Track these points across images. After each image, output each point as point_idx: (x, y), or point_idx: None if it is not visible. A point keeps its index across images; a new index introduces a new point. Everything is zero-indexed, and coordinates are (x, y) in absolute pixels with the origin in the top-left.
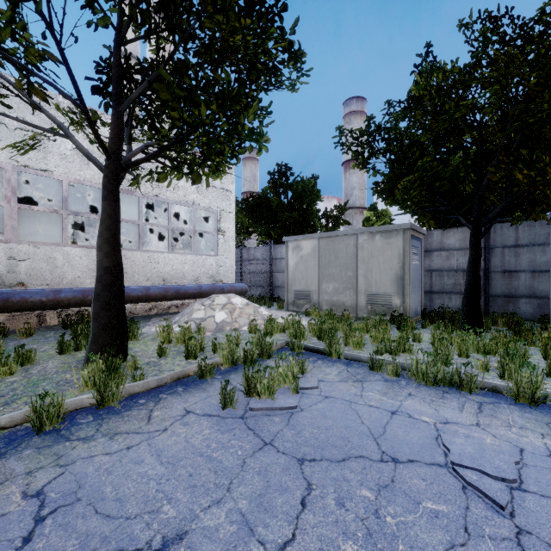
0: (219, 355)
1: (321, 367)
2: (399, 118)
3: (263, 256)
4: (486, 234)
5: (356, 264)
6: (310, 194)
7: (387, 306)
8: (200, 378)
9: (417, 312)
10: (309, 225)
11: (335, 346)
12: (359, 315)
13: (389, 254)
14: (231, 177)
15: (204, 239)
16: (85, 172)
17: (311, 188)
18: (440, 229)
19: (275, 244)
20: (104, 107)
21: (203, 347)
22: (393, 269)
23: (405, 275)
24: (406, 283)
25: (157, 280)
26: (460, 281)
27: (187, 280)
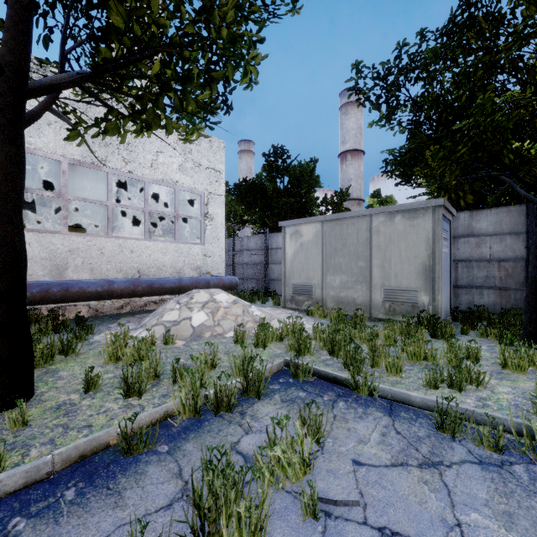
0: (175, 396)
1: (347, 418)
2: (431, 60)
3: (257, 246)
4: (530, 215)
5: (370, 252)
6: (308, 179)
7: (411, 305)
8: (124, 455)
9: (446, 311)
10: (308, 213)
11: (364, 376)
12: (373, 315)
13: (414, 239)
14: (220, 156)
15: (191, 227)
16: (36, 139)
17: (309, 173)
18: (468, 211)
19: (271, 232)
20: (43, 42)
21: (159, 372)
22: (419, 258)
23: (435, 265)
24: (437, 276)
25: (130, 272)
26: (494, 274)
27: (168, 272)
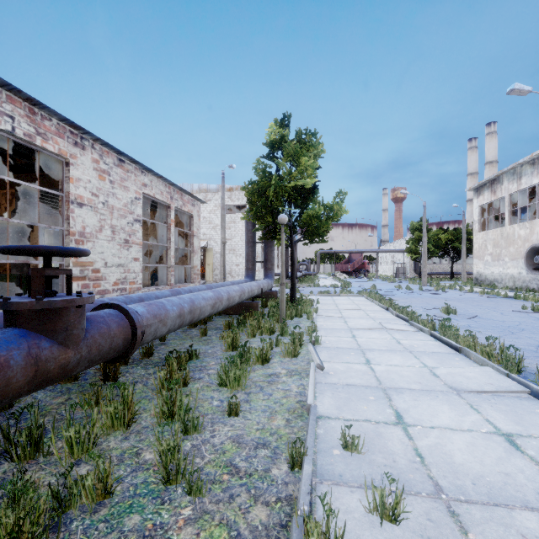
0: None
1: None
2: None
3: None
4: None
5: None
6: None
7: None
8: None
9: None
10: None
11: None
12: None
13: None
14: None
15: None
16: None
17: None
18: None
19: None
20: None
21: None
22: None
23: None
24: None
25: None
26: None
27: None
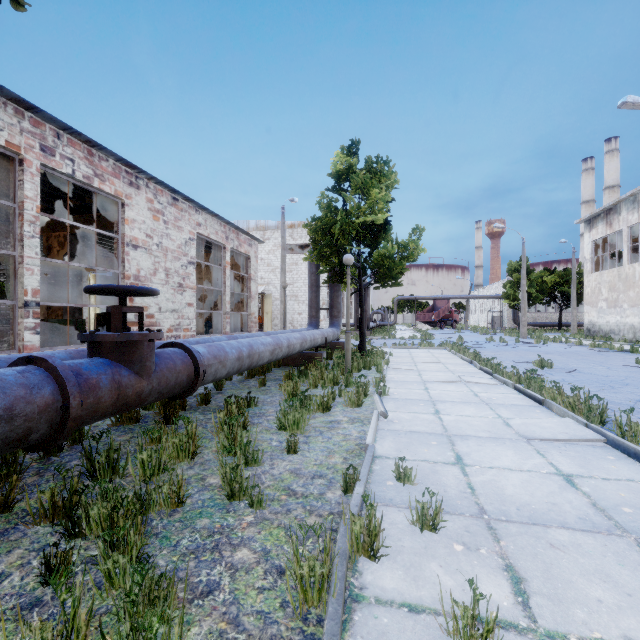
0: None
1: None
2: None
3: None
4: None
5: None
6: None
7: None
8: None
9: None
10: None
11: None
12: None
13: None
14: None
15: None
16: None
17: None
18: None
19: None
20: None
21: None
22: None
23: None
24: None
25: None
26: None
27: None
